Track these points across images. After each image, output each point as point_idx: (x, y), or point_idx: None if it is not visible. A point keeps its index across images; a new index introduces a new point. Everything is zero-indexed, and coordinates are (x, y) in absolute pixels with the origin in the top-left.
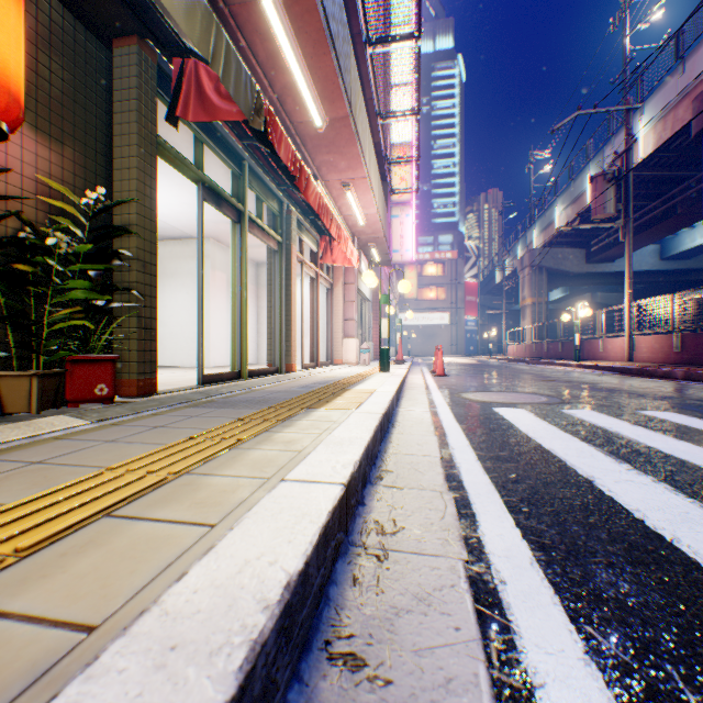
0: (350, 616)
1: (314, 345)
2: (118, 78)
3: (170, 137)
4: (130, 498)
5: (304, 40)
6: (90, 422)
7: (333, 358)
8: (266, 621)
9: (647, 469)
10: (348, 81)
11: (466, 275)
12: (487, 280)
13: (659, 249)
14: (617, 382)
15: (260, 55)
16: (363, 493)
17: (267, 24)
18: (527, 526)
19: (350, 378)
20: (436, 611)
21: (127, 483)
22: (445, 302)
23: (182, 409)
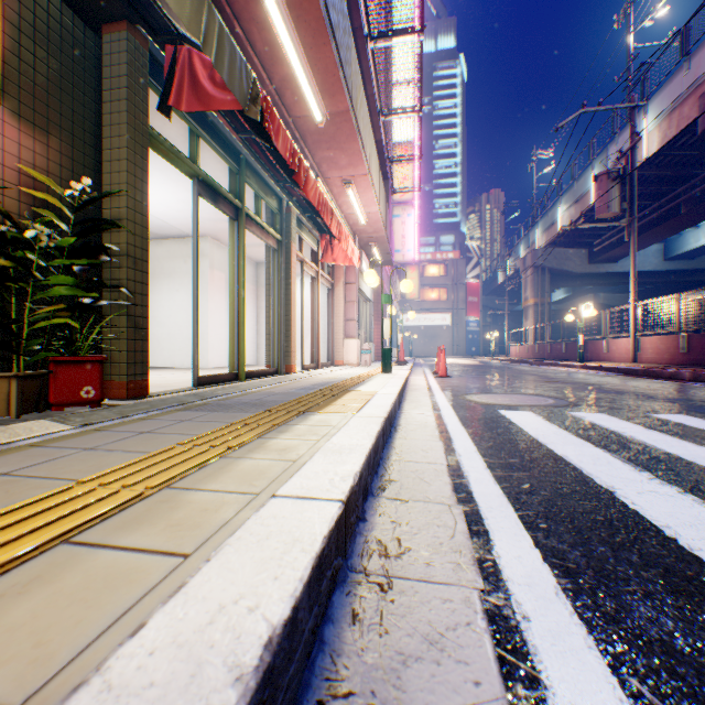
0: (349, 666)
1: (315, 346)
2: (107, 66)
3: (166, 131)
4: (96, 519)
5: (303, 29)
6: (72, 427)
7: (334, 359)
8: (236, 701)
9: (670, 478)
10: (349, 74)
11: (468, 275)
12: (489, 281)
13: (663, 249)
14: (624, 384)
15: (258, 45)
16: (363, 507)
17: (264, 12)
18: (548, 546)
19: (351, 379)
20: (451, 658)
21: (97, 500)
22: (447, 303)
23: (174, 412)
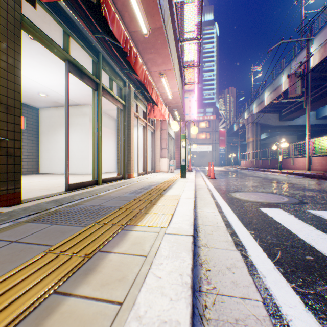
0: None
1: (144, 162)
2: None
3: (52, 36)
4: None
5: None
6: None
7: (155, 169)
8: None
9: None
10: (162, 4)
11: (219, 127)
12: (229, 129)
13: (315, 114)
14: (314, 184)
15: None
16: None
17: None
18: None
19: (164, 183)
20: None
21: None
22: (209, 140)
23: (19, 225)
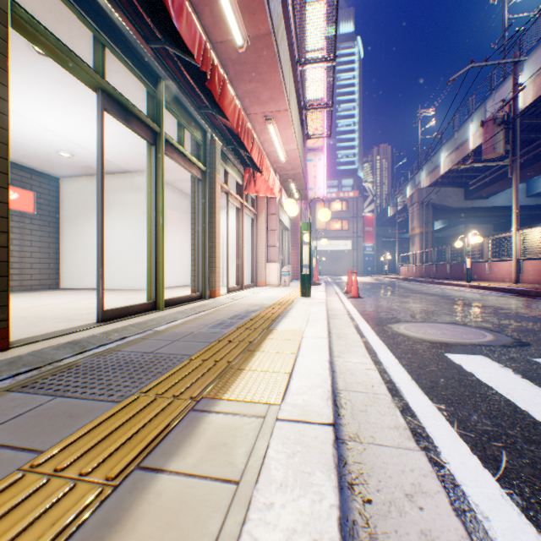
0: None
1: (239, 269)
2: None
3: (76, 48)
4: None
5: None
6: None
7: (257, 280)
8: None
9: None
10: None
11: (365, 210)
12: (381, 214)
13: (526, 188)
14: (532, 307)
15: None
16: None
17: None
18: None
19: (272, 307)
20: None
21: None
22: (348, 232)
23: None
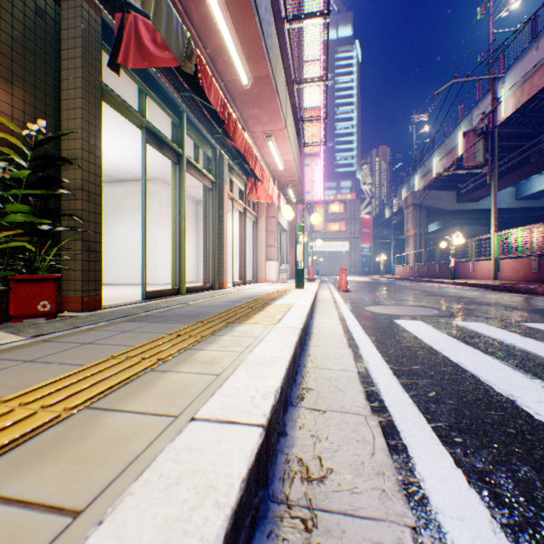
0: None
1: (242, 266)
2: (65, 29)
3: (120, 91)
4: None
5: (232, 4)
6: (24, 338)
7: (258, 277)
8: None
9: None
10: (270, 45)
11: (362, 212)
12: (378, 216)
13: (515, 191)
14: (491, 297)
15: (195, 19)
16: (284, 420)
17: None
18: (469, 466)
19: (272, 294)
20: None
21: (7, 426)
22: (346, 233)
23: (119, 323)
